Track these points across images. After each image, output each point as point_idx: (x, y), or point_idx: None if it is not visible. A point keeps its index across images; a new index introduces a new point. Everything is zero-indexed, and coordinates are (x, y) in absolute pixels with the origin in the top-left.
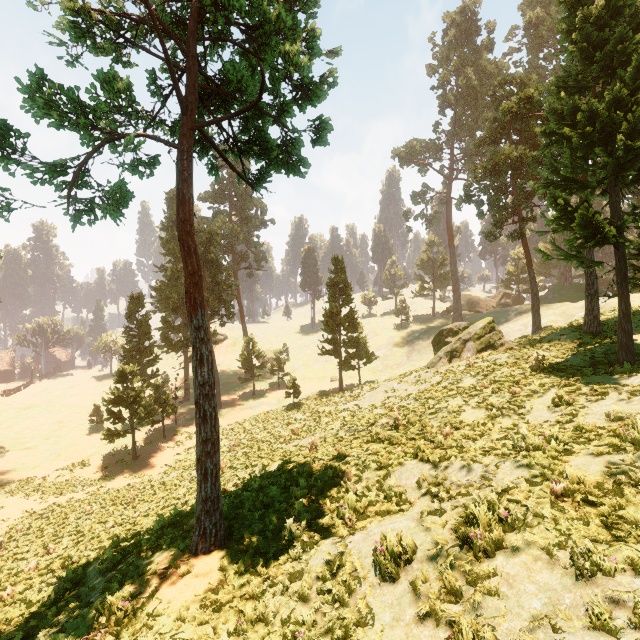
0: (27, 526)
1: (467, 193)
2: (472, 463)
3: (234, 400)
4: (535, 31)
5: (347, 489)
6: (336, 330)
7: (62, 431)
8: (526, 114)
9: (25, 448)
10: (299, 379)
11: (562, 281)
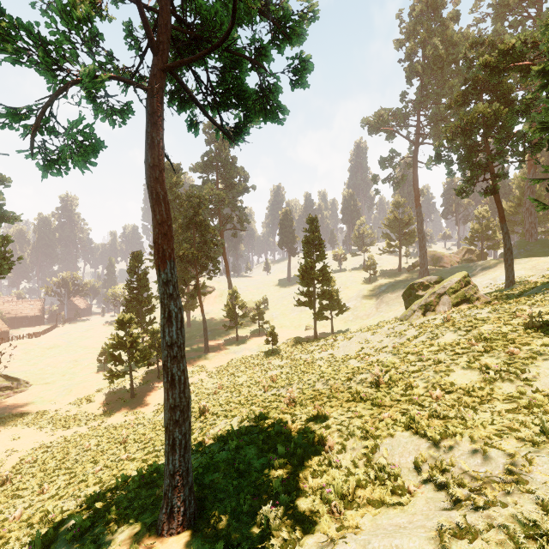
0: (34, 458)
1: (437, 153)
2: (489, 449)
3: (220, 345)
4: (500, 0)
5: (330, 461)
6: (311, 283)
7: (76, 369)
8: (505, 67)
9: (45, 383)
10: (277, 327)
11: (527, 237)
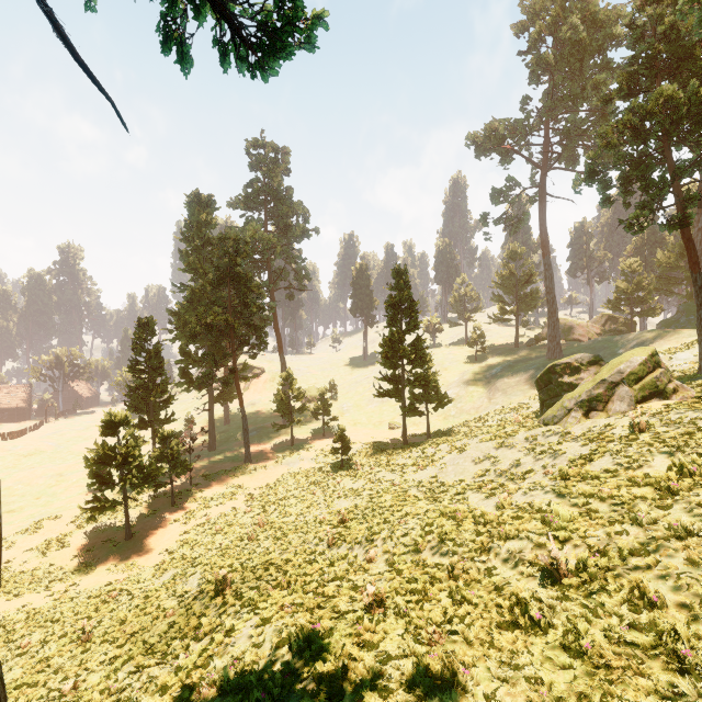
0: None
1: (590, 168)
2: None
3: (267, 452)
4: None
5: None
6: (398, 364)
7: (59, 487)
8: None
9: (8, 511)
10: (349, 424)
11: None
